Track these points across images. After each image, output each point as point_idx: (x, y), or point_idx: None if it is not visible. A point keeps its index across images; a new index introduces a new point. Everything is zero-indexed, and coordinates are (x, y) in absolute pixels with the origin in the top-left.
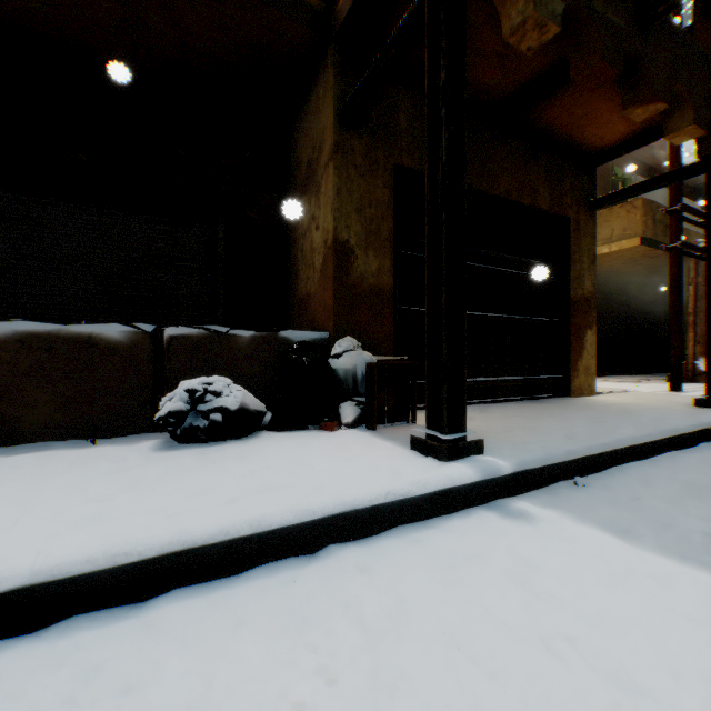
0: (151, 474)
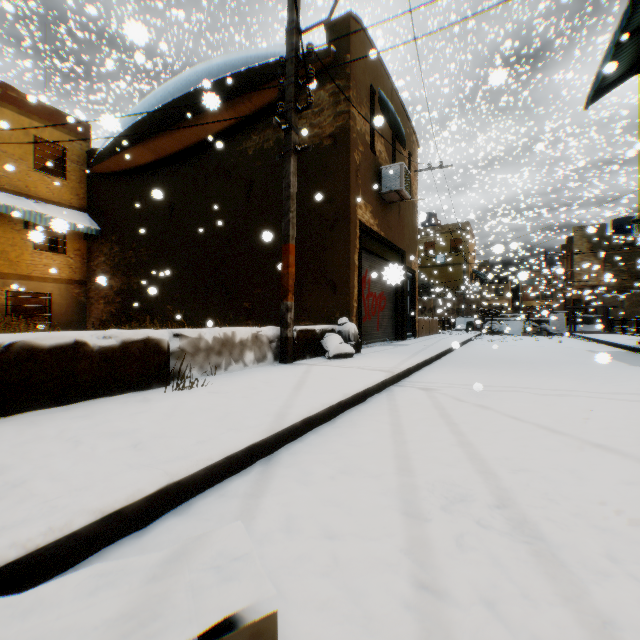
0: None
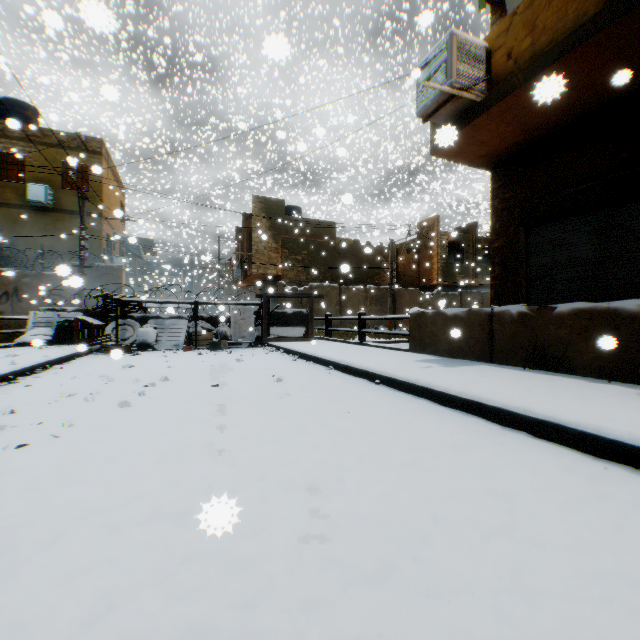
0: (599, 400)
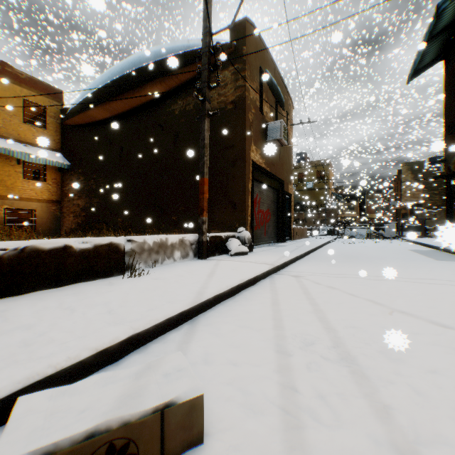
0: None
